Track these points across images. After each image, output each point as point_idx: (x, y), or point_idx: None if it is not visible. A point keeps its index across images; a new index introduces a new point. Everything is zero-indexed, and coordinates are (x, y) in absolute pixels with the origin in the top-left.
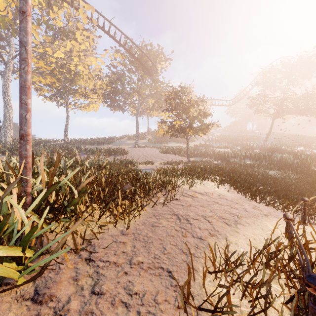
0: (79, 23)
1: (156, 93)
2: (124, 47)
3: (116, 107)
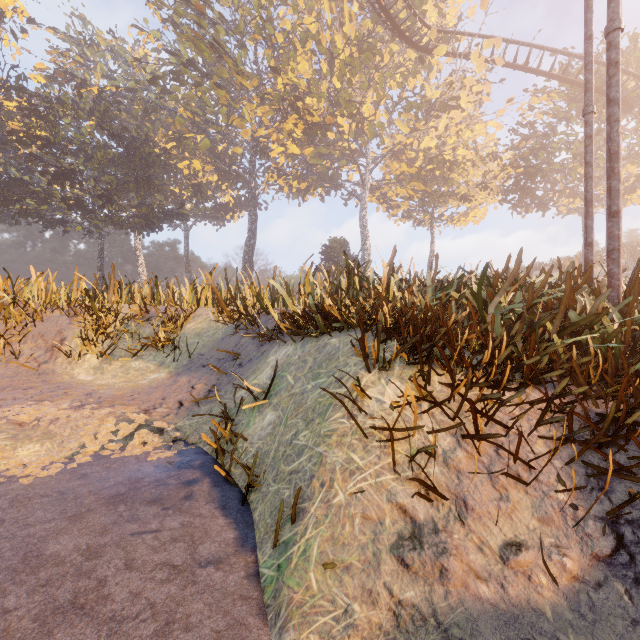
0: (468, 78)
1: None
2: (562, 78)
3: (529, 206)
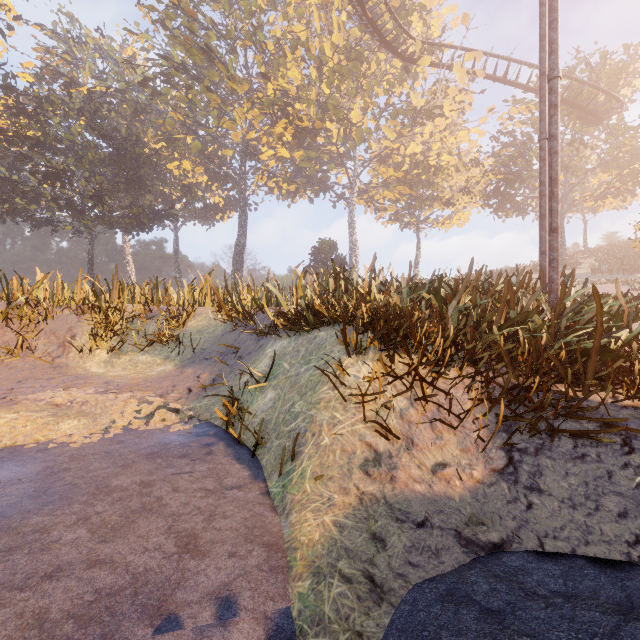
0: (451, 88)
1: (616, 157)
2: (537, 91)
3: (510, 211)
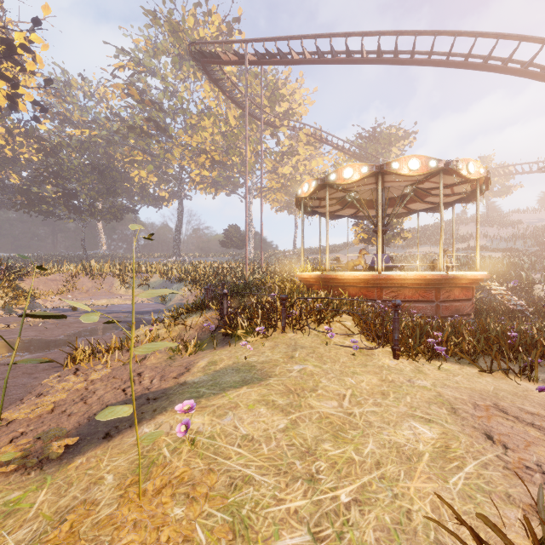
0: (300, 142)
1: None
2: (342, 151)
3: None
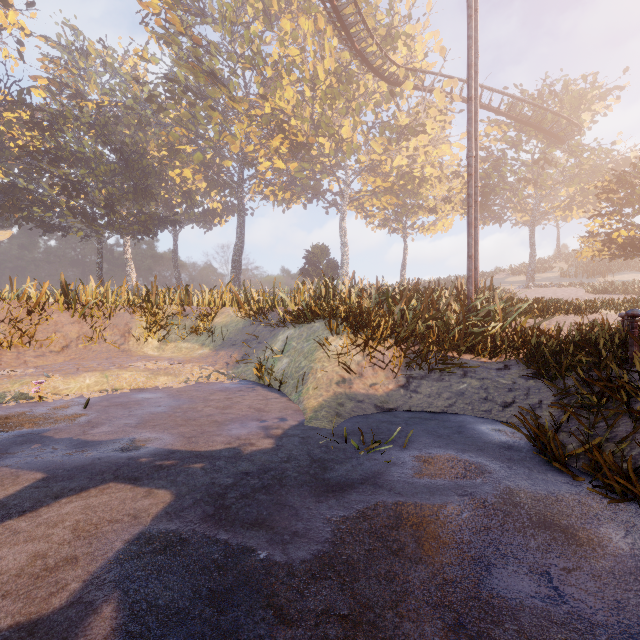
0: (432, 109)
1: (578, 174)
2: (507, 115)
3: (487, 219)
